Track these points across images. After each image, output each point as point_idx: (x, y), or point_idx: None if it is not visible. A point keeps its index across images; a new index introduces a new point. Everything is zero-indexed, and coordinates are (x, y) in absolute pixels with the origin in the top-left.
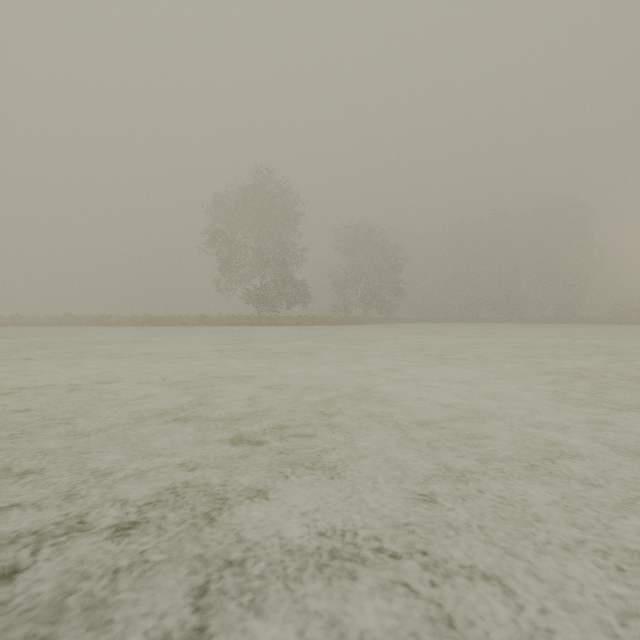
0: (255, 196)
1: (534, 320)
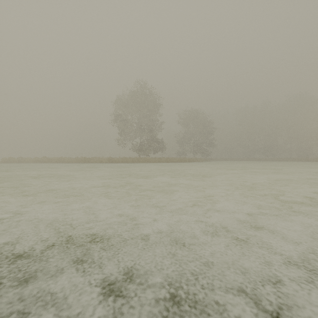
0: (137, 96)
1: (287, 159)
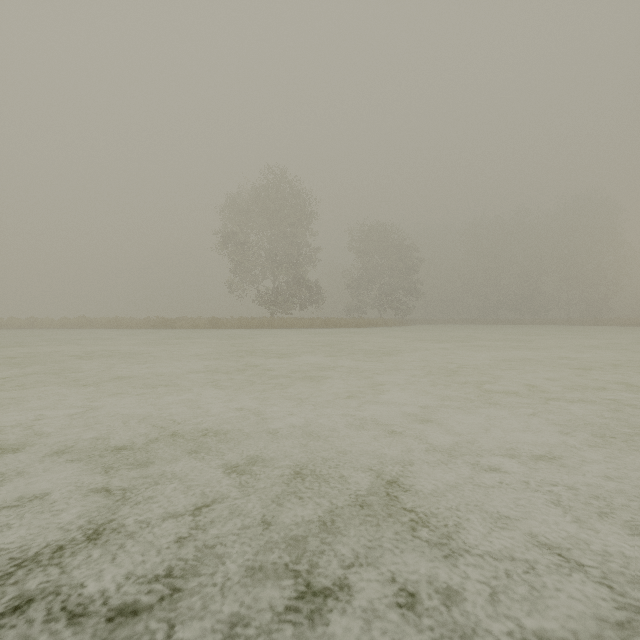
0: (267, 196)
1: (559, 322)
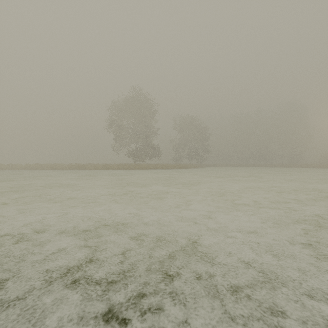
0: (132, 102)
1: (278, 165)
